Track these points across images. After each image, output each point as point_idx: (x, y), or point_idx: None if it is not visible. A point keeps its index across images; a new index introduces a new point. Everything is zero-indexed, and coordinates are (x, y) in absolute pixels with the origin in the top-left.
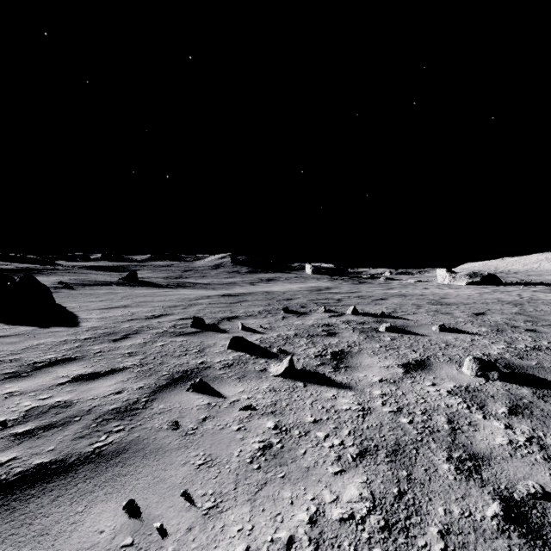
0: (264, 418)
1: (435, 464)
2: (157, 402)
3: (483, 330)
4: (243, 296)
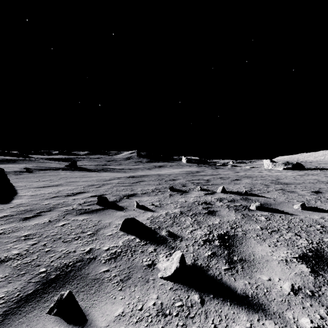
0: None
1: None
2: None
3: None
4: (142, 177)
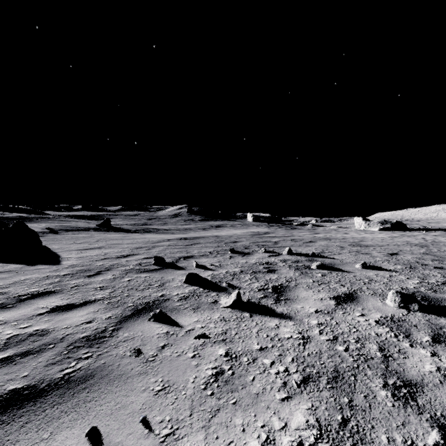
0: (216, 346)
1: (373, 391)
2: (123, 331)
3: (398, 267)
4: (197, 239)
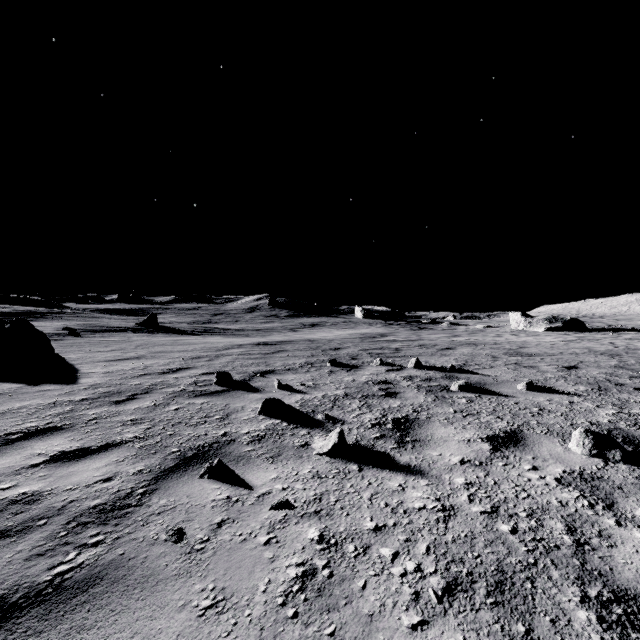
0: (305, 523)
1: (564, 610)
2: (158, 495)
3: (581, 388)
4: (281, 345)
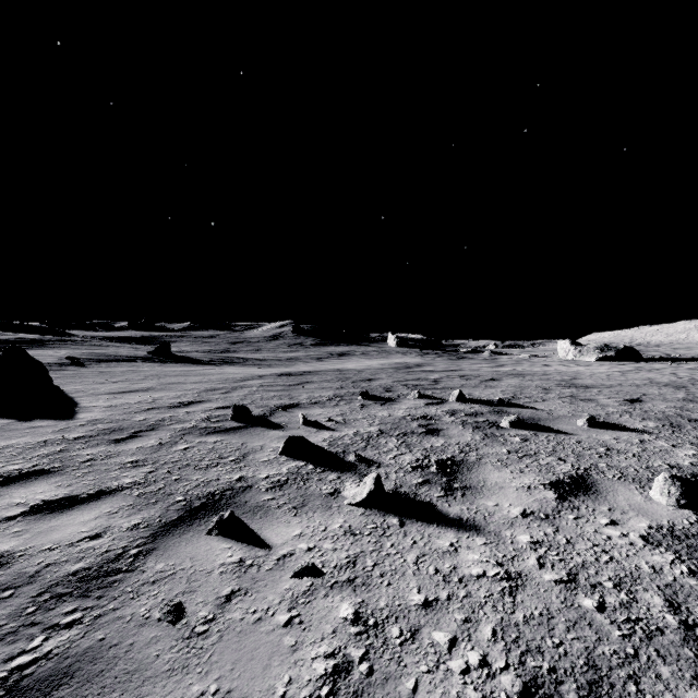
0: (335, 596)
1: None
2: (155, 557)
3: (650, 425)
4: (307, 376)
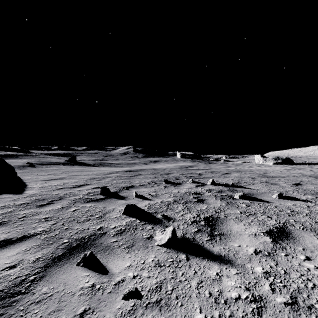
0: (148, 315)
1: None
2: (43, 282)
3: (309, 197)
4: (139, 171)
